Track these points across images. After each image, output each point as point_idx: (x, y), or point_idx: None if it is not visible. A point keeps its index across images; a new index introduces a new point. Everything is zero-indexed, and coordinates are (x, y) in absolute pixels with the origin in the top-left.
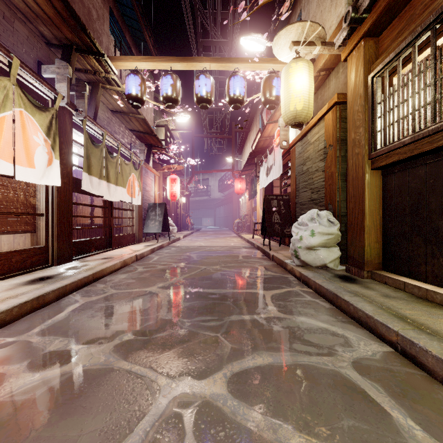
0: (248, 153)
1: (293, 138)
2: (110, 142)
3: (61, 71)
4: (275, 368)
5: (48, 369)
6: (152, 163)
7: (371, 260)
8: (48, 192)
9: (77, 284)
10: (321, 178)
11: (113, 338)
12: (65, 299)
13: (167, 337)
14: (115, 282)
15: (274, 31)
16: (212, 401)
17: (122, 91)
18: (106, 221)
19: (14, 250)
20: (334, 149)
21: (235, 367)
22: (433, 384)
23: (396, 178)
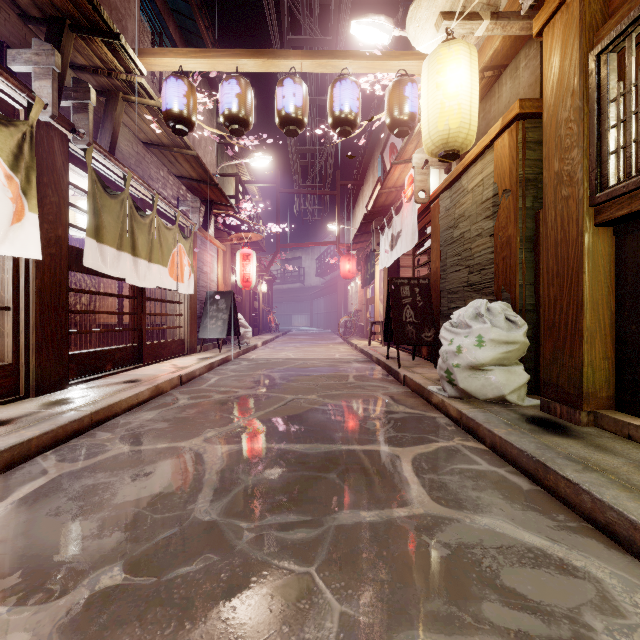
0: (361, 217)
1: (434, 187)
2: (140, 192)
3: (41, 60)
4: None
5: None
6: (214, 230)
7: (594, 392)
8: (18, 270)
9: (57, 436)
10: (487, 248)
11: (77, 580)
12: (24, 467)
13: (198, 578)
14: (133, 427)
15: (403, 21)
16: None
17: (157, 106)
18: (133, 319)
19: None
20: (513, 197)
21: None
22: None
23: None
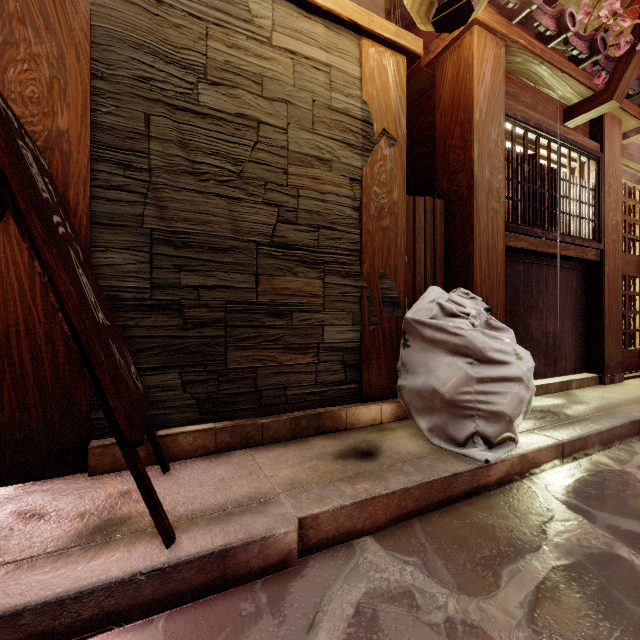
0: None
1: None
2: None
3: None
4: None
5: None
6: None
7: None
8: None
9: None
10: (347, 197)
11: None
12: None
13: None
14: None
15: None
16: None
17: None
18: None
19: None
20: (403, 154)
21: None
22: None
23: None
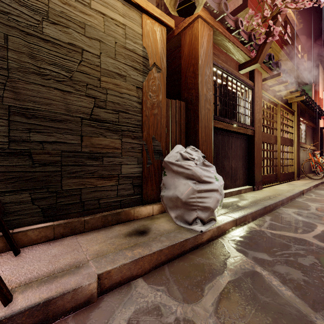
0: None
1: None
2: None
3: None
4: None
5: None
6: None
7: None
8: None
9: None
10: (135, 96)
11: None
12: None
13: None
14: None
15: None
16: None
17: None
18: None
19: None
20: (164, 77)
21: None
22: (288, 205)
23: None
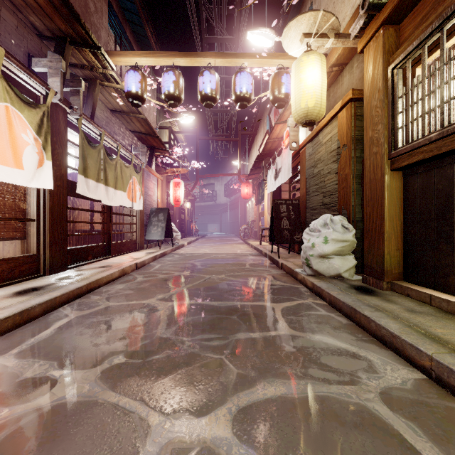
0: (255, 156)
1: (303, 139)
2: (109, 144)
3: (53, 65)
4: (289, 401)
5: (20, 402)
6: (155, 166)
7: (391, 270)
8: (39, 196)
9: (69, 296)
10: (334, 181)
11: (102, 361)
12: (54, 313)
13: (164, 360)
14: (112, 293)
15: (283, 27)
16: (213, 447)
17: (121, 89)
18: (104, 227)
19: (0, 259)
20: (349, 150)
21: (242, 400)
22: None
23: (419, 179)
